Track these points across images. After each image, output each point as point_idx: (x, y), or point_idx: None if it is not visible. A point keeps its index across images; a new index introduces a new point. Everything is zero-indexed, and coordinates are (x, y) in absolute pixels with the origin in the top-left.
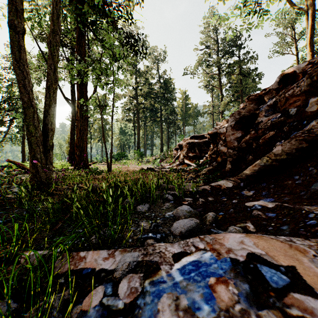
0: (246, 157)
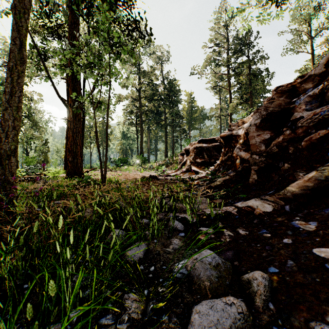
0: (279, 165)
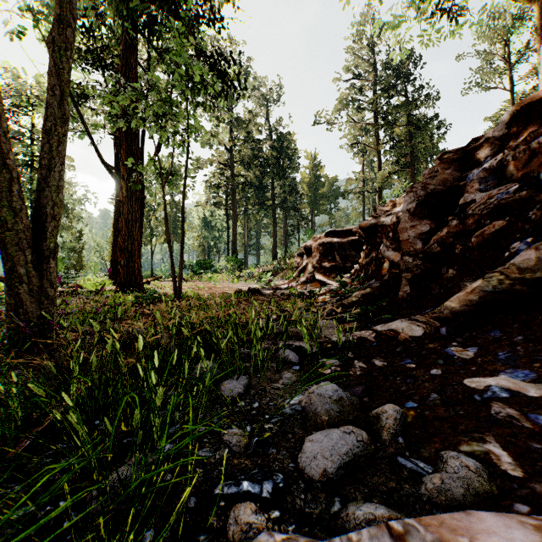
0: (441, 271)
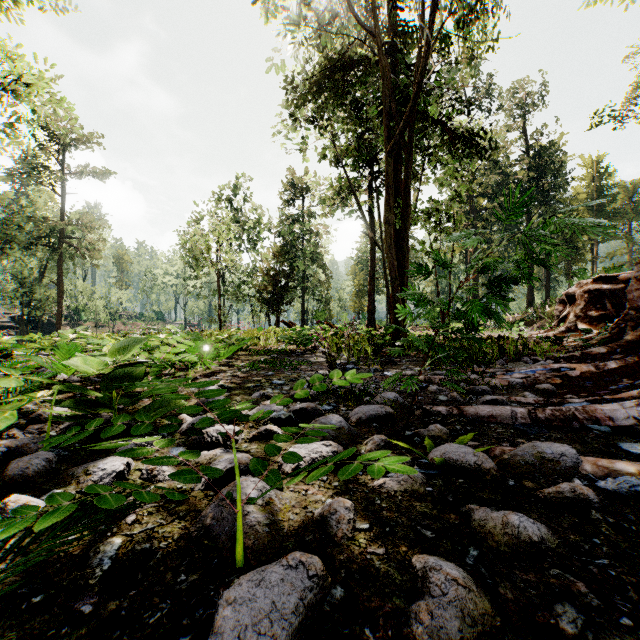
0: None
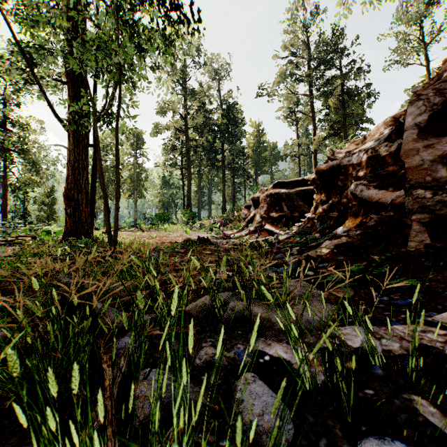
0: None
